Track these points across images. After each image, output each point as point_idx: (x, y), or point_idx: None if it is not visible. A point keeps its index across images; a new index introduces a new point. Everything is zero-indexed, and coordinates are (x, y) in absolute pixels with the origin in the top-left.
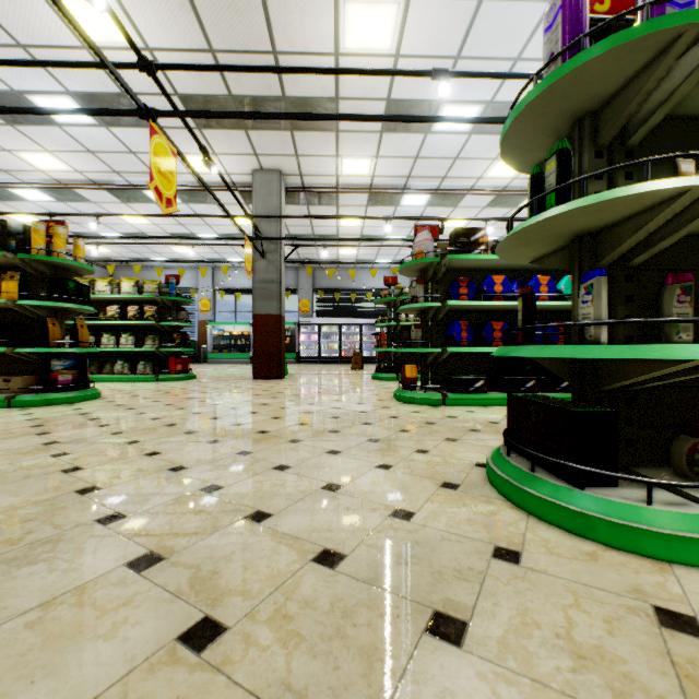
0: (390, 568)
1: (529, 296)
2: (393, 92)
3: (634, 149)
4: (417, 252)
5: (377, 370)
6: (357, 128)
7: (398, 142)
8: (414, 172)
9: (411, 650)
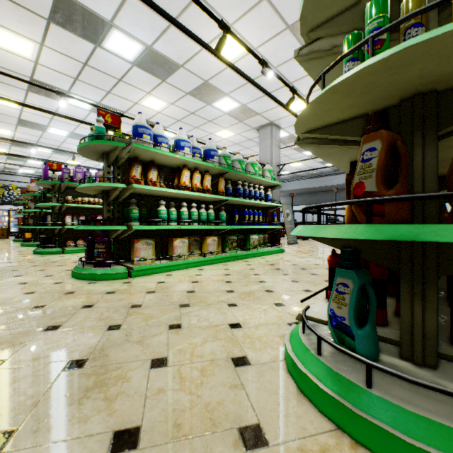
0: (0, 259)
1: (44, 216)
2: (22, 117)
3: (63, 192)
4: (31, 190)
5: (17, 237)
6: (1, 120)
7: (28, 130)
8: (41, 141)
9: (1, 260)
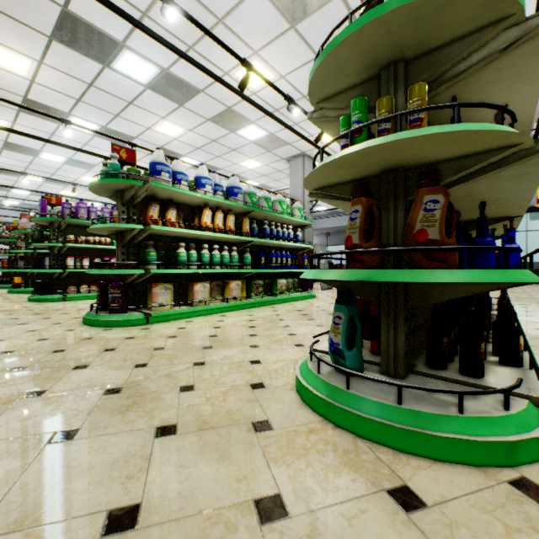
0: None
1: (40, 258)
2: (10, 140)
3: (63, 230)
4: (22, 227)
5: (1, 283)
6: None
7: (16, 155)
8: (31, 167)
9: None
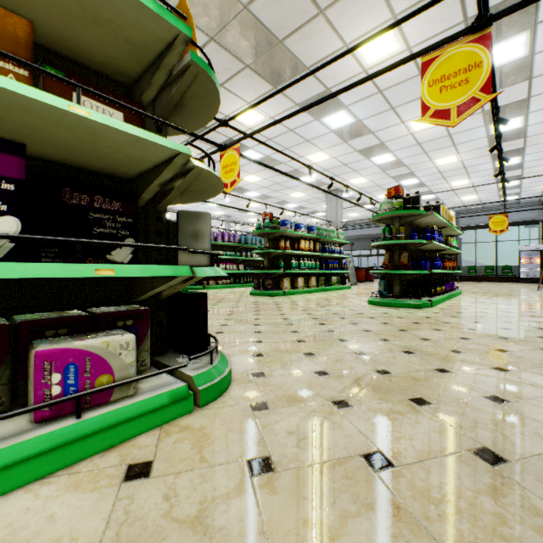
0: None
1: None
2: None
3: None
4: None
5: None
6: None
7: None
8: None
9: None
